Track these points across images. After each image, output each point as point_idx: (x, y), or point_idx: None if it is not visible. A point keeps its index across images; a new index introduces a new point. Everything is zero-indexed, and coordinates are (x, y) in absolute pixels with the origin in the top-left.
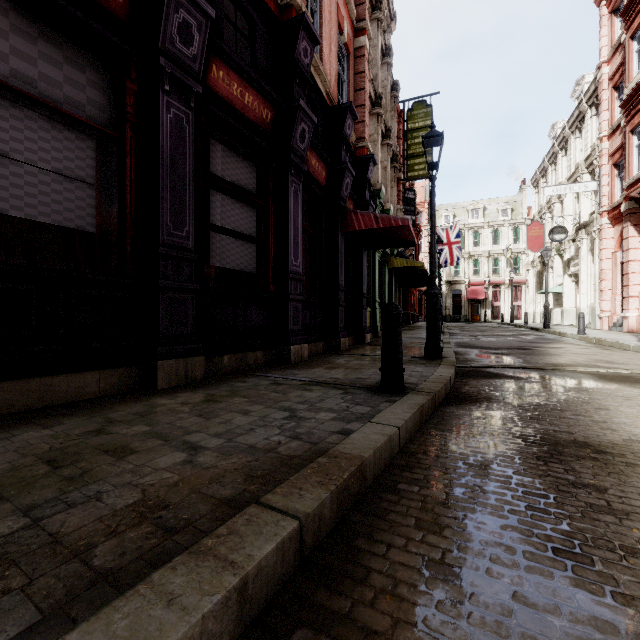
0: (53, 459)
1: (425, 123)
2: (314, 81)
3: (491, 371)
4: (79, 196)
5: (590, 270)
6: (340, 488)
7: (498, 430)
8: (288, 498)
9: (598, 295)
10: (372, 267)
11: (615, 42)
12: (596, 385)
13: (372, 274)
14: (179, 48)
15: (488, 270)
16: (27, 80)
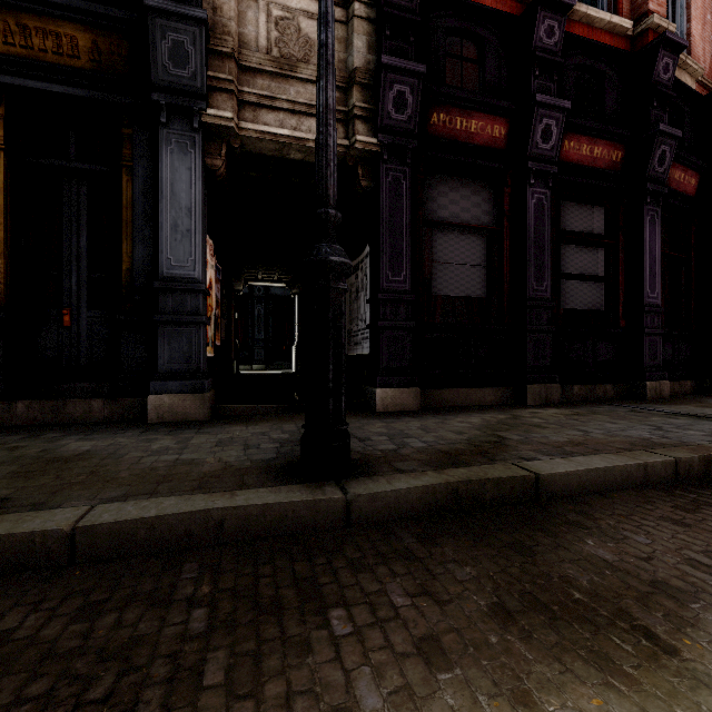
0: (505, 424)
1: None
2: (677, 82)
3: None
4: (478, 276)
5: None
6: (706, 458)
7: None
8: (665, 452)
9: None
10: None
11: None
12: None
13: None
14: (541, 147)
15: None
16: (455, 215)
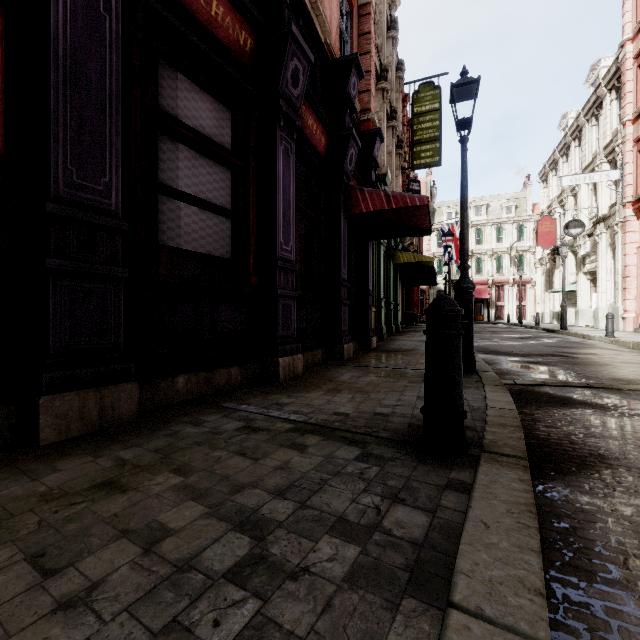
0: None
1: (433, 106)
2: (311, 20)
3: (550, 392)
4: None
5: (609, 267)
6: None
7: None
8: None
9: (621, 294)
10: (377, 262)
11: None
12: None
13: (377, 269)
14: None
15: (491, 269)
16: None
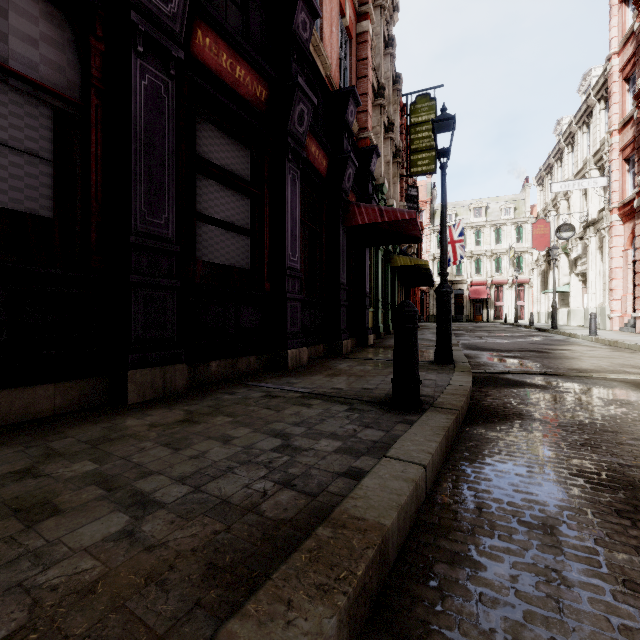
0: None
1: (429, 117)
2: (314, 62)
3: (510, 378)
4: (30, 173)
5: (599, 269)
6: (353, 596)
7: (547, 463)
8: (266, 631)
9: (608, 295)
10: (375, 265)
11: (626, 32)
12: (638, 396)
13: (375, 272)
14: (155, 3)
15: (490, 269)
16: None
